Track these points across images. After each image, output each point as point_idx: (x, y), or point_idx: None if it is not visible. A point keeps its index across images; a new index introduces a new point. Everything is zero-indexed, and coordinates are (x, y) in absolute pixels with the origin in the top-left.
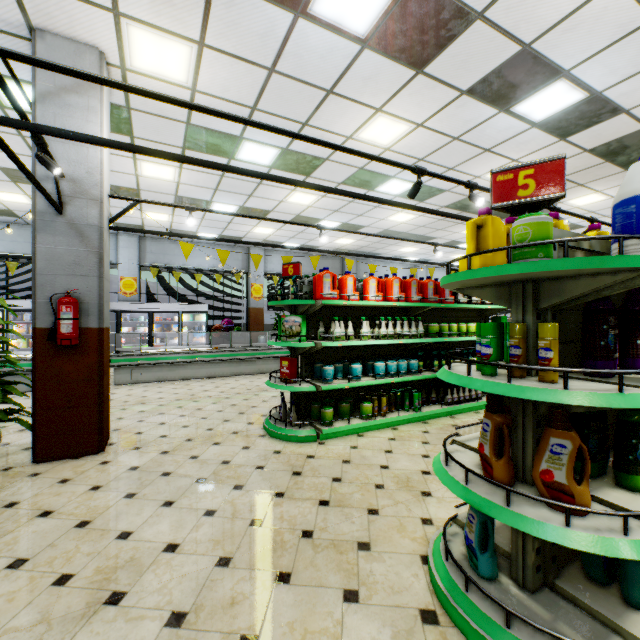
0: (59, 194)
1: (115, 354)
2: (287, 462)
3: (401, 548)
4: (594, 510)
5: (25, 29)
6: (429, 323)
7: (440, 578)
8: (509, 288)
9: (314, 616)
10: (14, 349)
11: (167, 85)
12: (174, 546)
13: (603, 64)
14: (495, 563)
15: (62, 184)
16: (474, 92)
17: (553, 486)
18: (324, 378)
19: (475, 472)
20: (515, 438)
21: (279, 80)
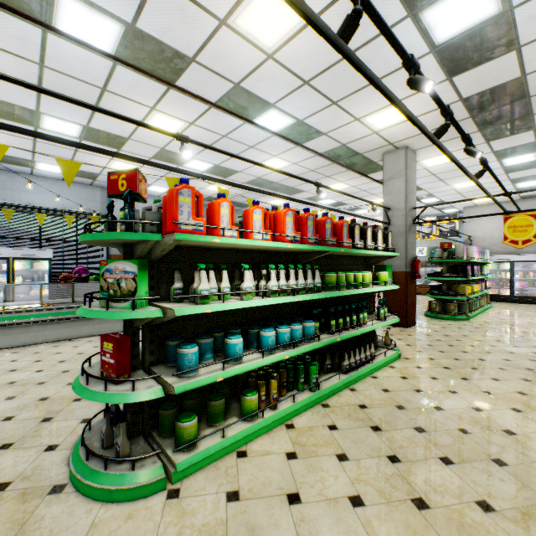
0: None
1: None
2: None
3: None
4: None
5: None
6: (325, 272)
7: None
8: None
9: None
10: None
11: None
12: None
13: None
14: None
15: None
16: None
17: None
18: (180, 371)
19: None
20: None
21: None
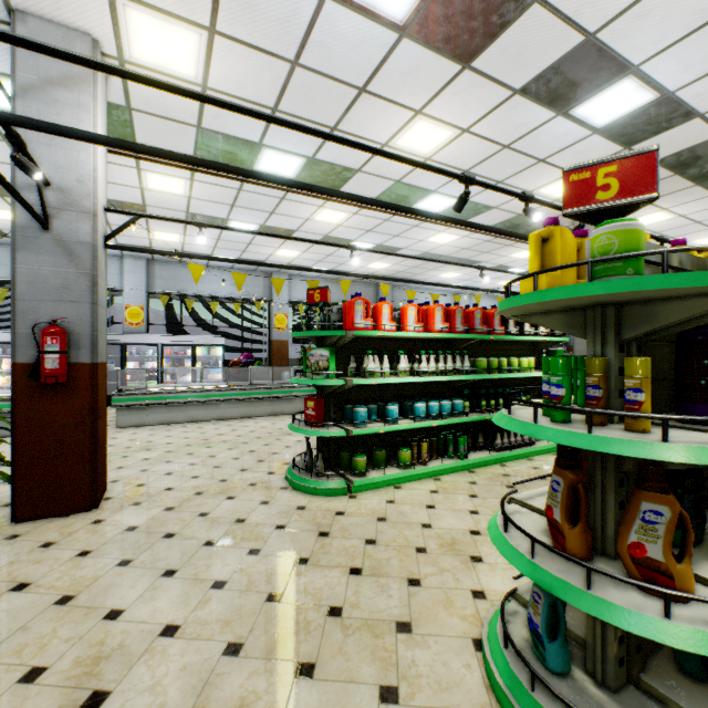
0: (43, 205)
1: (117, 393)
2: (312, 520)
3: (449, 629)
4: (703, 598)
5: (3, 11)
6: (476, 357)
7: (499, 672)
8: (583, 314)
9: None
10: (4, 387)
11: (173, 81)
12: (173, 628)
13: (678, 58)
14: (567, 654)
15: (47, 194)
16: (528, 91)
17: (645, 563)
18: (356, 421)
19: (544, 543)
20: (592, 499)
21: (303, 75)
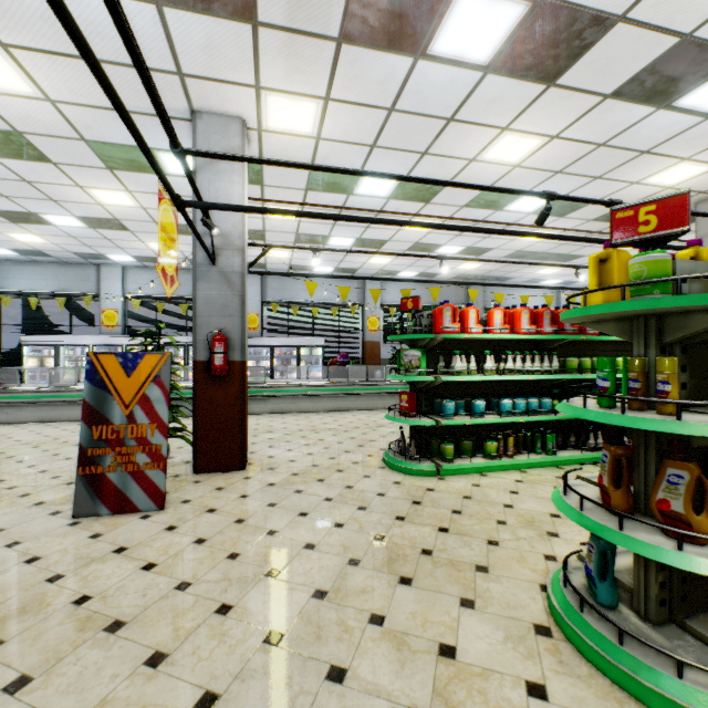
0: (213, 248)
1: None
2: (407, 492)
3: (520, 575)
4: (707, 537)
5: (188, 113)
6: (566, 357)
7: (556, 601)
8: (632, 322)
9: (433, 611)
10: None
11: (295, 138)
12: (312, 545)
13: None
14: (615, 592)
15: (215, 239)
16: (621, 94)
17: (670, 515)
18: (444, 413)
19: (589, 499)
20: (637, 471)
21: (398, 117)
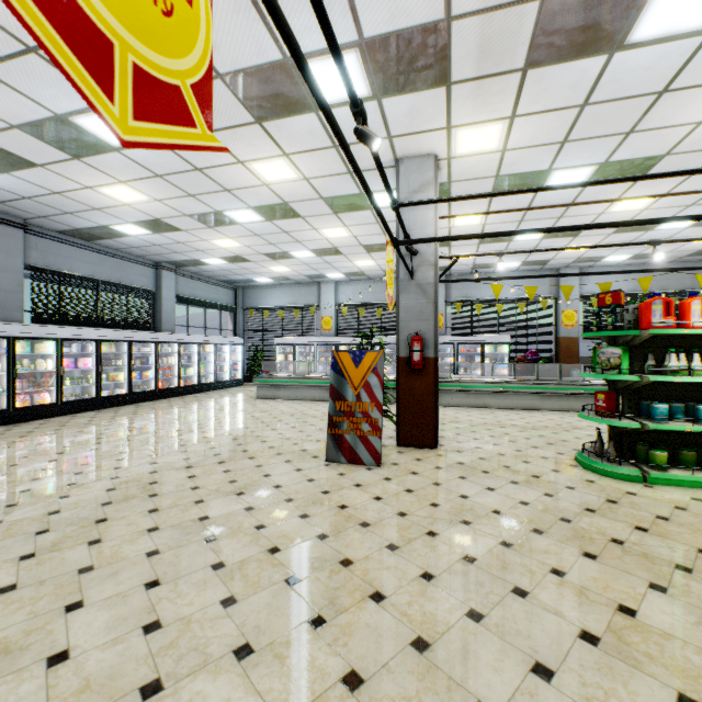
0: (412, 266)
1: None
2: (600, 491)
3: None
4: None
5: (393, 162)
6: None
7: None
8: None
9: (616, 582)
10: None
11: (481, 156)
12: (498, 512)
13: None
14: None
15: (412, 258)
16: None
17: None
18: (652, 416)
19: None
20: None
21: (592, 109)
